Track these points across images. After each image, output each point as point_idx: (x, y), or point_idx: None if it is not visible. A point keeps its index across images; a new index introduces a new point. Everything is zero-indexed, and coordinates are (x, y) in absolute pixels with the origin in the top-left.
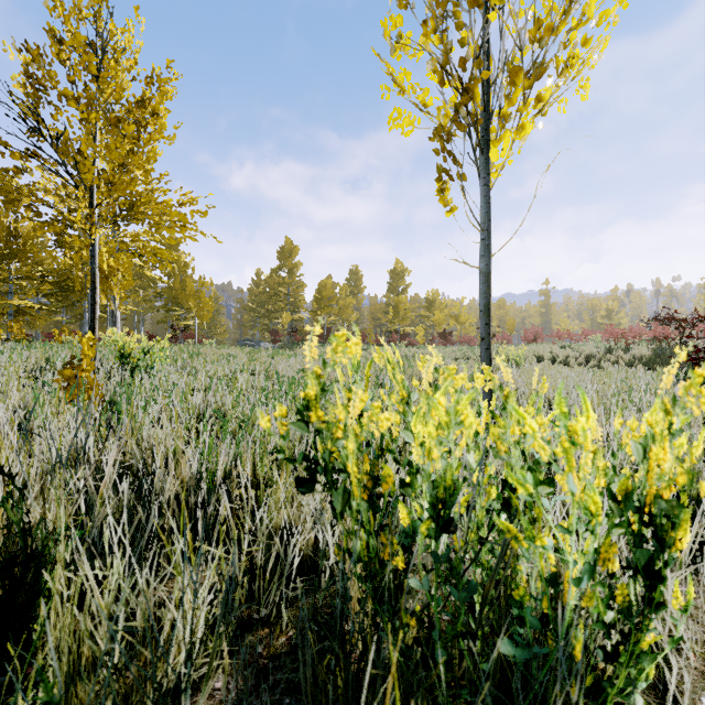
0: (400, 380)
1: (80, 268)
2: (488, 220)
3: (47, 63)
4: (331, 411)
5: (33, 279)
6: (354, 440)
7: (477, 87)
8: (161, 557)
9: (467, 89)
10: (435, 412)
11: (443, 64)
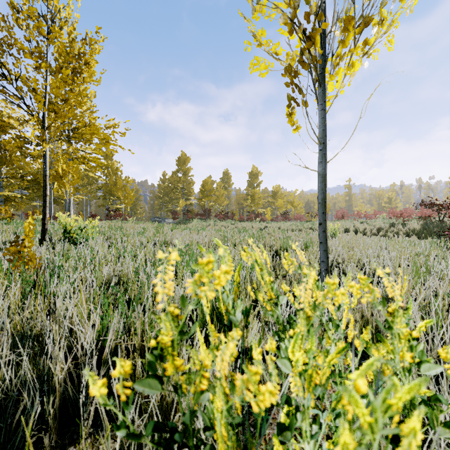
0: (269, 281)
1: None
2: (324, 136)
3: (10, 27)
4: (192, 356)
5: (16, 178)
6: (221, 397)
7: (318, 35)
8: (45, 439)
9: (310, 37)
10: (352, 407)
11: (292, 18)
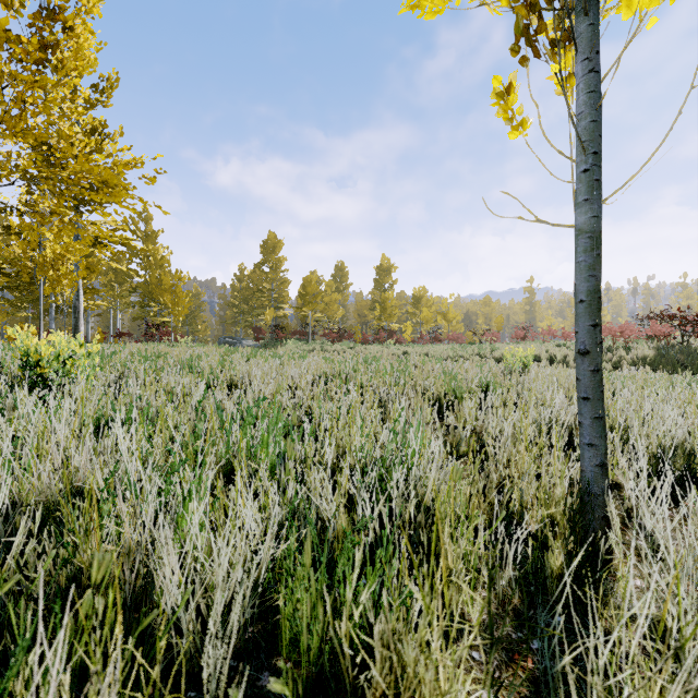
0: None
1: (29, 256)
2: (596, 137)
3: None
4: None
5: None
6: None
7: None
8: None
9: None
10: None
11: None
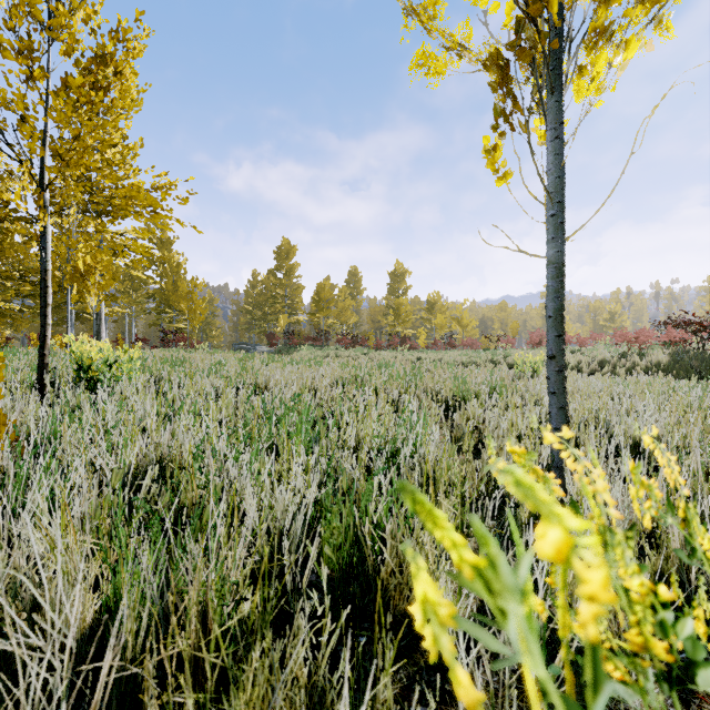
0: (642, 595)
1: (58, 266)
2: (561, 189)
3: None
4: None
5: (13, 279)
6: None
7: None
8: None
9: None
10: None
11: None
